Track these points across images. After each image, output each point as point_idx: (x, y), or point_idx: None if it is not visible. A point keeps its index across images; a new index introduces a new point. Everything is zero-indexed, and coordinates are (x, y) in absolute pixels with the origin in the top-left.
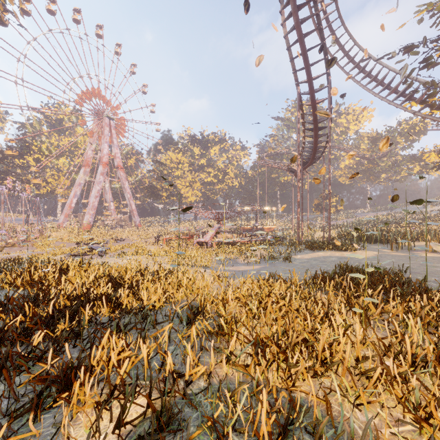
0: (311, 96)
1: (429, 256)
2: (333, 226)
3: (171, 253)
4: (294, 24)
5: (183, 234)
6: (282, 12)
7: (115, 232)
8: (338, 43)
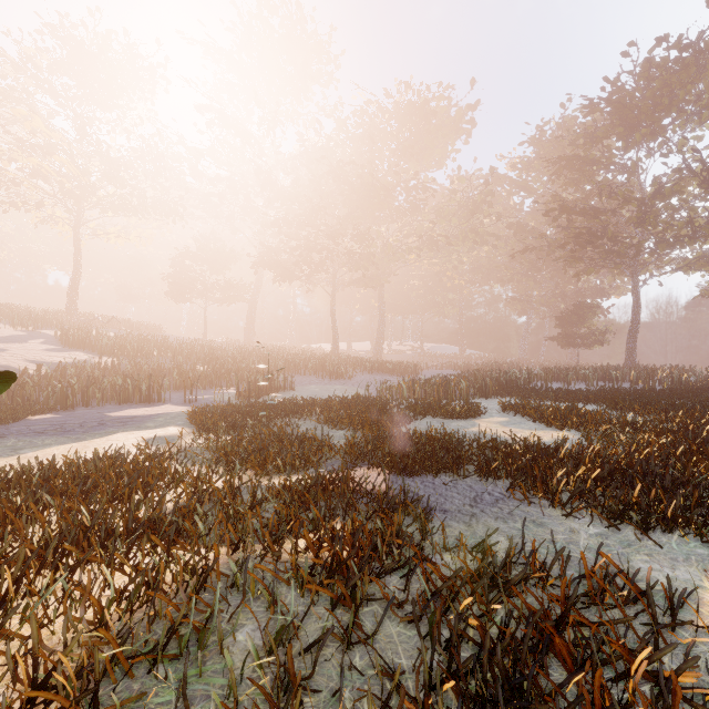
0: None
1: None
2: None
3: None
4: None
5: None
6: None
7: None
8: None
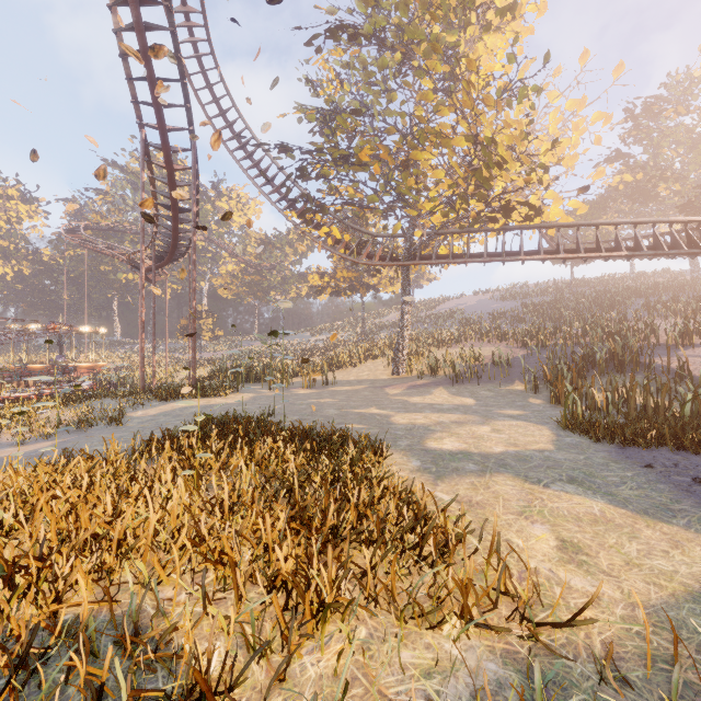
0: (165, 154)
1: (303, 393)
2: (208, 360)
3: None
4: (133, 22)
5: None
6: None
7: None
8: (212, 92)
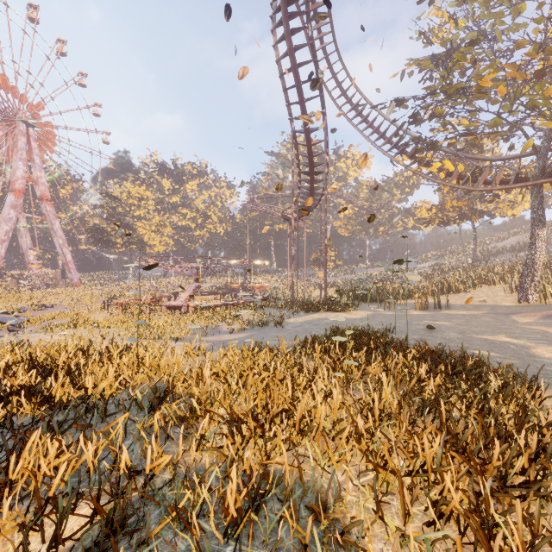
0: (306, 136)
1: (416, 314)
2: (331, 283)
3: (129, 322)
4: (287, 49)
5: (148, 296)
6: (275, 31)
7: (37, 295)
8: (336, 79)
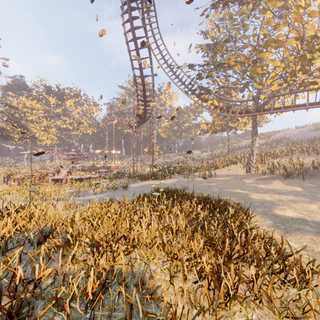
0: (141, 79)
1: (200, 180)
2: (157, 164)
3: (23, 190)
4: (130, 28)
5: (38, 173)
6: (123, 16)
7: None
8: (159, 49)
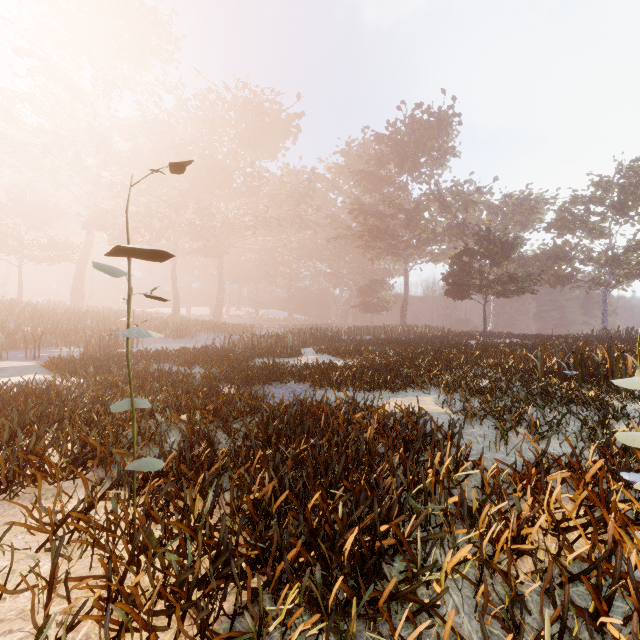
0: None
1: None
2: None
3: None
4: None
5: None
6: None
7: None
8: None
